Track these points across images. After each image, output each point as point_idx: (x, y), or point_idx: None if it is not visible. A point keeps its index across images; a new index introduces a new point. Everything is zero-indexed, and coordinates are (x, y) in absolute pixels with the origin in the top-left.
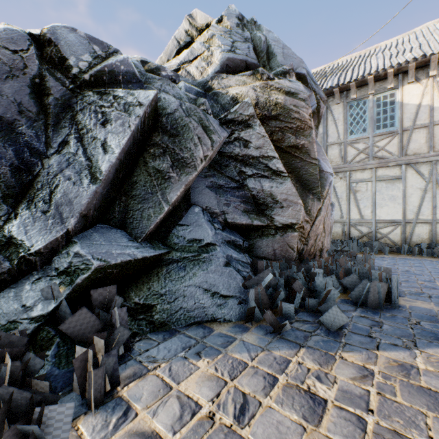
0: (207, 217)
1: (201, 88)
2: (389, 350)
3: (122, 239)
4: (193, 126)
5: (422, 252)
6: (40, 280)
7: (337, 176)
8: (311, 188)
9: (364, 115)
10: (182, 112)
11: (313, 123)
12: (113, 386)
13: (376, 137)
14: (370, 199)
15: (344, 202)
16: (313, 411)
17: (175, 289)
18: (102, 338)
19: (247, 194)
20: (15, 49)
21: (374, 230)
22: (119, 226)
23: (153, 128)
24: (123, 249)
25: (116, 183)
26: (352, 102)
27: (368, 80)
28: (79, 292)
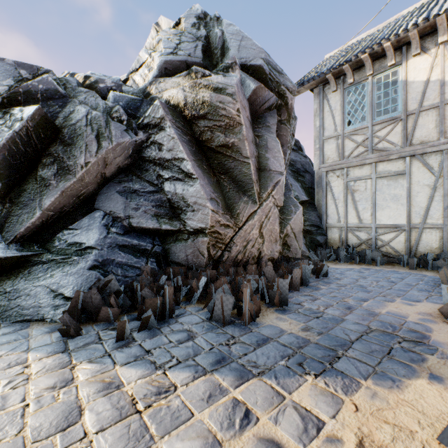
0: (106, 222)
1: (142, 94)
2: (133, 367)
3: None
4: (87, 134)
5: (427, 265)
6: None
7: (334, 174)
8: (247, 190)
9: (363, 101)
10: (85, 121)
11: (242, 119)
12: None
13: (377, 126)
14: (369, 199)
15: (341, 203)
16: None
17: (23, 288)
18: None
19: (163, 198)
20: None
21: (374, 237)
22: None
23: (53, 139)
24: None
25: None
26: (350, 87)
27: (363, 59)
28: None
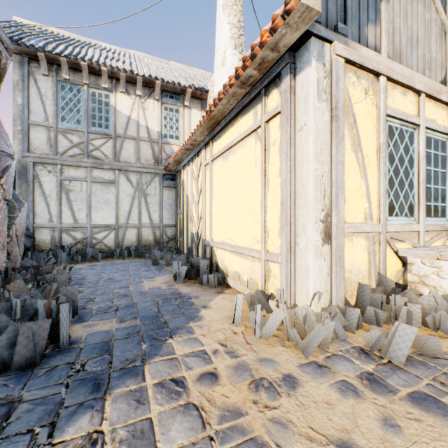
0: None
1: None
2: None
3: None
4: None
5: (132, 254)
6: None
7: (45, 168)
8: None
9: (79, 105)
10: None
11: None
12: None
13: (92, 134)
14: (85, 201)
15: (55, 202)
16: None
17: None
18: None
19: None
20: None
21: (90, 236)
22: None
23: None
24: None
25: None
26: (65, 83)
27: (83, 66)
28: None
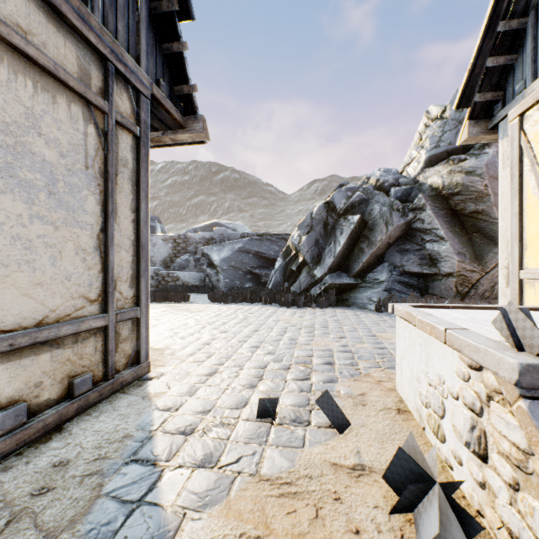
0: (390, 268)
1: (412, 182)
2: None
3: (343, 276)
4: (380, 224)
5: None
6: (319, 286)
7: None
8: (496, 243)
9: None
10: (379, 215)
11: (490, 191)
12: (325, 308)
13: None
14: None
15: None
16: (353, 315)
17: (357, 296)
18: (325, 298)
19: (425, 253)
20: (320, 213)
21: None
22: (345, 272)
23: (364, 228)
24: (341, 280)
25: (344, 256)
26: None
27: None
28: (326, 289)
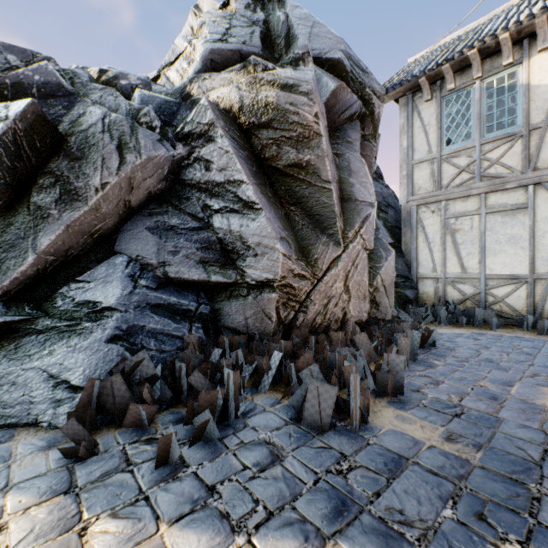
0: (131, 271)
1: (178, 96)
2: (192, 528)
3: None
4: (104, 144)
5: None
6: None
7: (428, 209)
8: (326, 227)
9: (468, 113)
10: (100, 127)
11: (322, 128)
12: None
13: (487, 145)
14: (476, 242)
15: (438, 247)
16: None
17: (6, 372)
18: None
19: (212, 237)
20: None
21: (483, 291)
22: None
23: (55, 152)
24: None
25: None
26: (450, 95)
27: (470, 57)
28: None
